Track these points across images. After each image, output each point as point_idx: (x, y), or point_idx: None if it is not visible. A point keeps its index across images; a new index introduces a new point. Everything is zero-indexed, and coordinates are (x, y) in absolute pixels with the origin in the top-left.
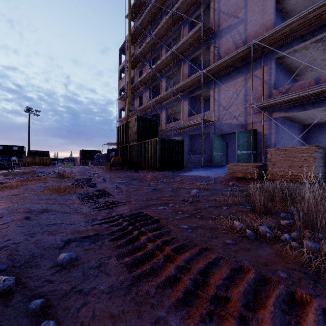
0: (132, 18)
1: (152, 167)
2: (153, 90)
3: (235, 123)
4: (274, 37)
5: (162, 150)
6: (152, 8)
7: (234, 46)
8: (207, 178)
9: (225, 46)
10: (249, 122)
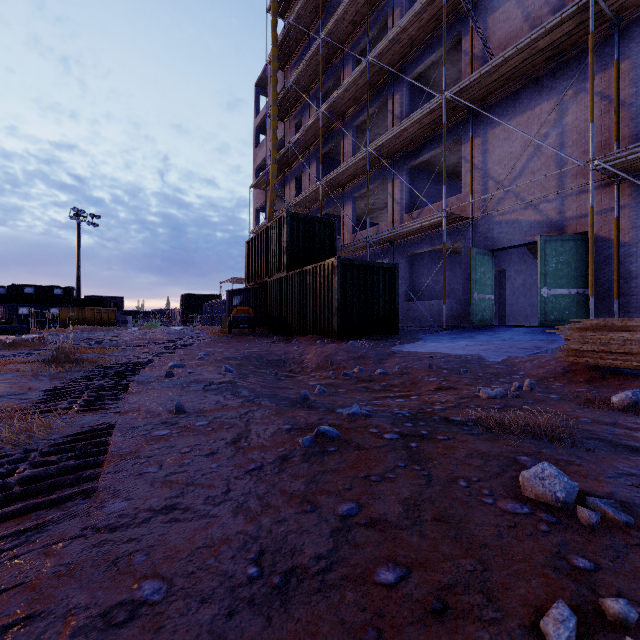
0: (281, 11)
1: (322, 331)
2: (324, 162)
3: (530, 219)
4: None
5: (345, 288)
6: None
7: (526, 26)
8: (480, 363)
9: (503, 30)
10: (573, 214)
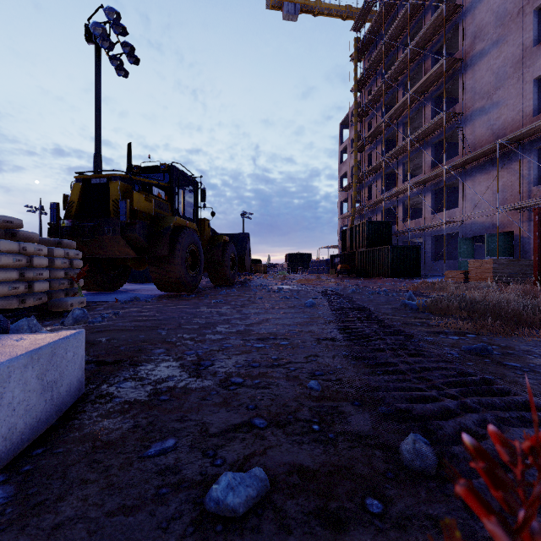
0: (358, 89)
1: (383, 275)
2: (386, 177)
3: (489, 223)
4: (527, 133)
5: (394, 258)
6: (385, 83)
7: (487, 133)
8: None
9: (477, 131)
10: (506, 223)
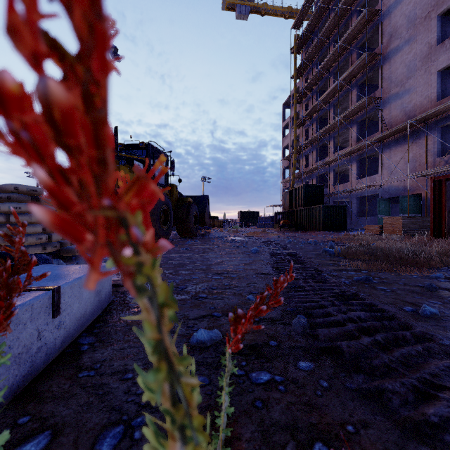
0: (297, 76)
1: (317, 229)
2: (320, 149)
3: (402, 187)
4: (431, 115)
5: (325, 215)
6: (319, 72)
7: (401, 114)
8: None
9: (393, 113)
10: (415, 187)
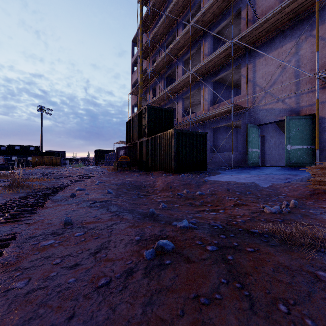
0: (145, 2)
1: (166, 168)
2: (167, 80)
3: (280, 108)
4: None
5: (178, 146)
6: None
7: (277, 2)
8: (257, 187)
9: (264, 5)
10: (304, 104)
